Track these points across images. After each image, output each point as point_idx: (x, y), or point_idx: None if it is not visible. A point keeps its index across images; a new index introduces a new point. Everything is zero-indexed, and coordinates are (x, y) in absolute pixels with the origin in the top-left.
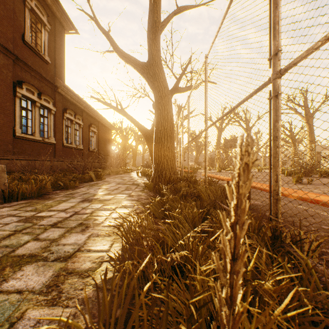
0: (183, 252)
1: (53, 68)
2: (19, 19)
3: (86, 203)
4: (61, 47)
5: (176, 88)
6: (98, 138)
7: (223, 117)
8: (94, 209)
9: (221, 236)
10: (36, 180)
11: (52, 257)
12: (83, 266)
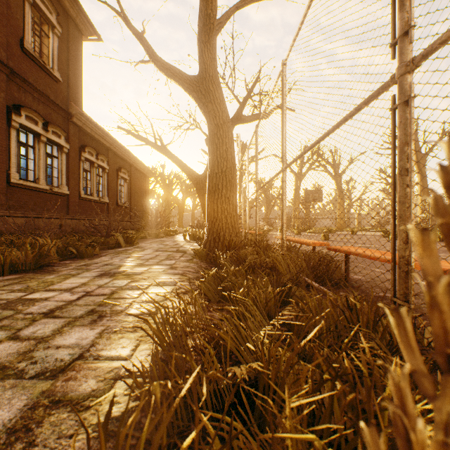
0: (254, 365)
1: (65, 88)
2: (15, 17)
3: (105, 278)
4: (77, 59)
5: (238, 116)
6: (131, 187)
7: (310, 149)
8: (116, 288)
9: (391, 381)
10: (35, 244)
11: (33, 370)
12: (81, 387)
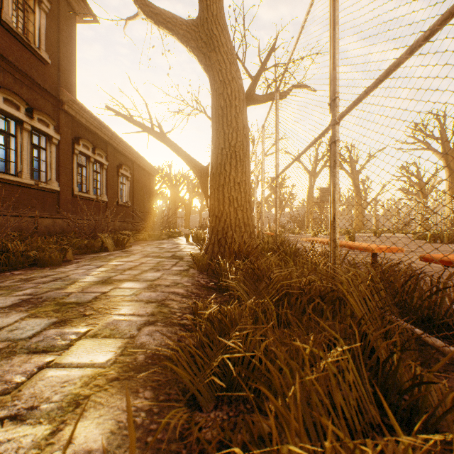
0: None
1: (55, 72)
2: None
3: (16, 313)
4: (70, 41)
5: (250, 95)
6: (133, 186)
7: (437, 28)
8: (4, 344)
9: None
10: None
11: None
12: None
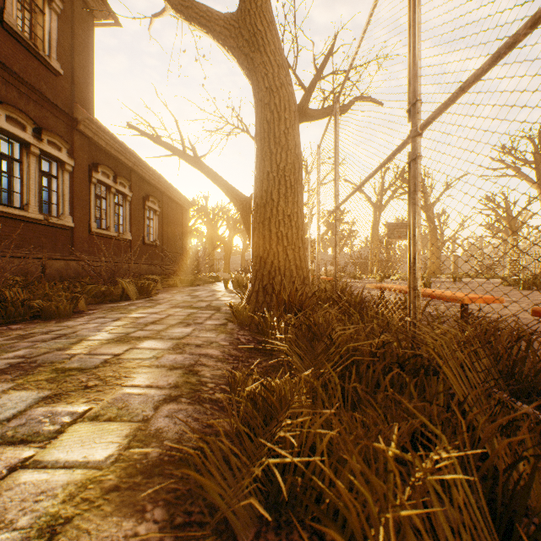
0: None
1: (69, 85)
2: None
3: None
4: (86, 48)
5: (302, 109)
6: (162, 221)
7: None
8: None
9: None
10: None
11: None
12: None
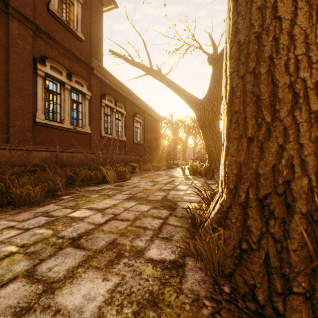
0: None
1: (88, 47)
2: None
3: None
4: (98, 24)
5: None
6: (144, 129)
7: None
8: None
9: None
10: None
11: None
12: None
